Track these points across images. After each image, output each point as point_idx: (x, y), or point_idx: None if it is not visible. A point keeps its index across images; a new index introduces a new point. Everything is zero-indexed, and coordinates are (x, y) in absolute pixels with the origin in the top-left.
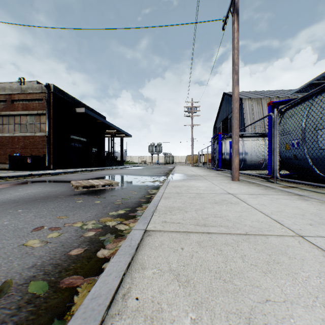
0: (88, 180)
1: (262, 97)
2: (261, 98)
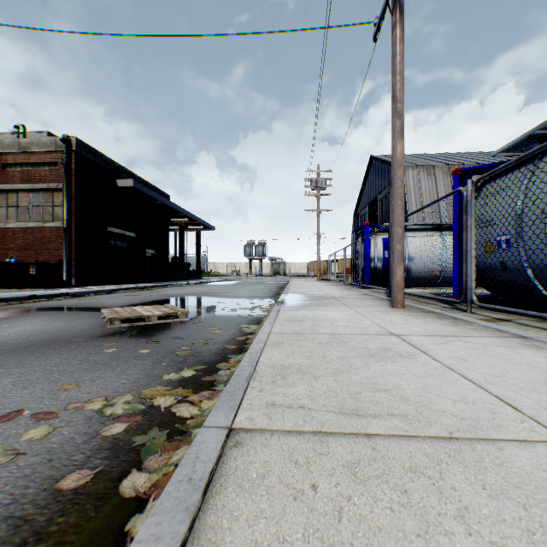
0: (136, 305)
1: (436, 163)
2: (434, 165)
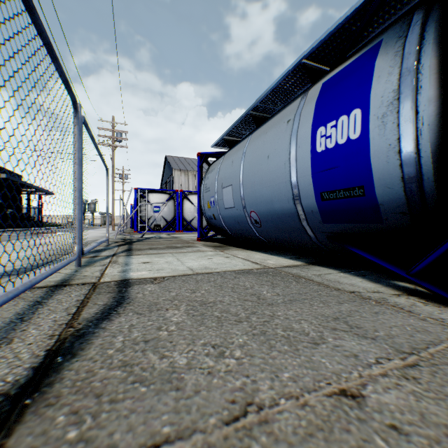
0: None
1: (190, 169)
2: (188, 170)
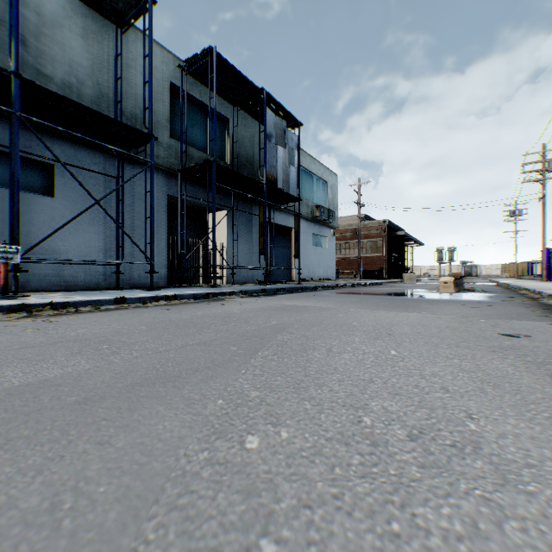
0: None
1: None
2: None
